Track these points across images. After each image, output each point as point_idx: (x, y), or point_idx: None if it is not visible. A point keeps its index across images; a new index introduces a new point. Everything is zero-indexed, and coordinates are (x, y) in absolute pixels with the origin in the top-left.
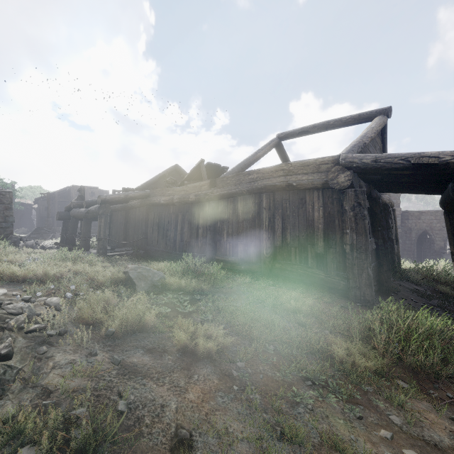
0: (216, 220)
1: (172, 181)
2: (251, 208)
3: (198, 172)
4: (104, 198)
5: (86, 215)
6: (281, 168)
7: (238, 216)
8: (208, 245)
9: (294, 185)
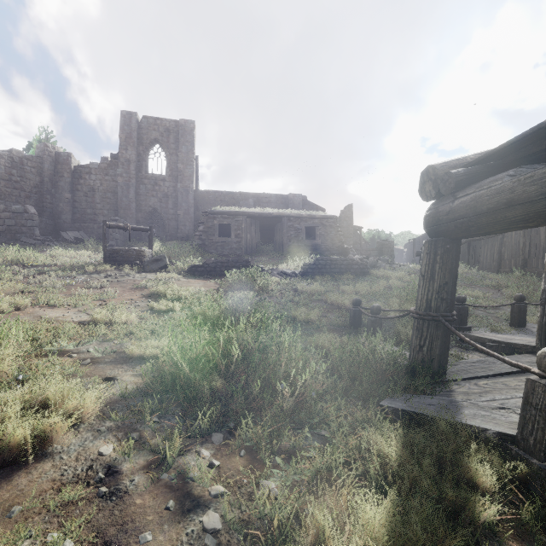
0: (502, 246)
1: None
2: (517, 237)
3: None
4: None
5: None
6: None
7: (512, 242)
8: (496, 262)
9: None
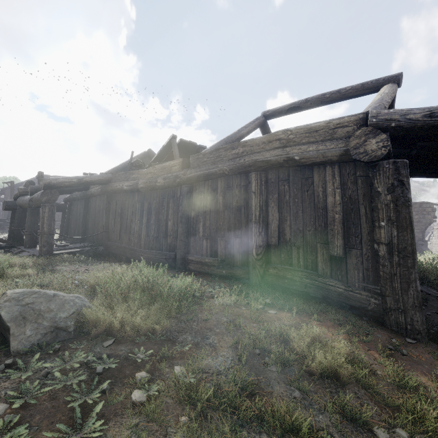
0: (189, 209)
1: (138, 164)
2: (235, 193)
3: (169, 151)
4: (48, 181)
5: (29, 203)
6: (277, 137)
7: (218, 203)
8: (180, 241)
9: (297, 159)
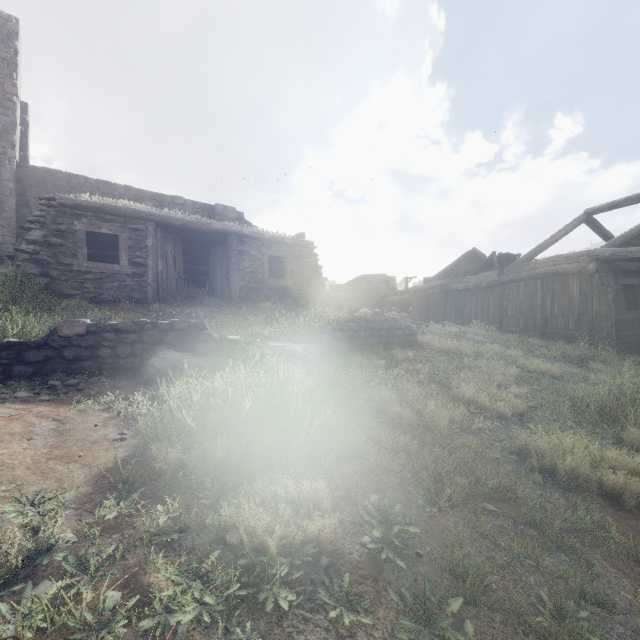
0: (502, 300)
1: (467, 271)
2: (530, 290)
3: (490, 261)
4: (416, 288)
5: (401, 301)
6: (552, 259)
7: (520, 296)
8: (496, 319)
9: (560, 272)
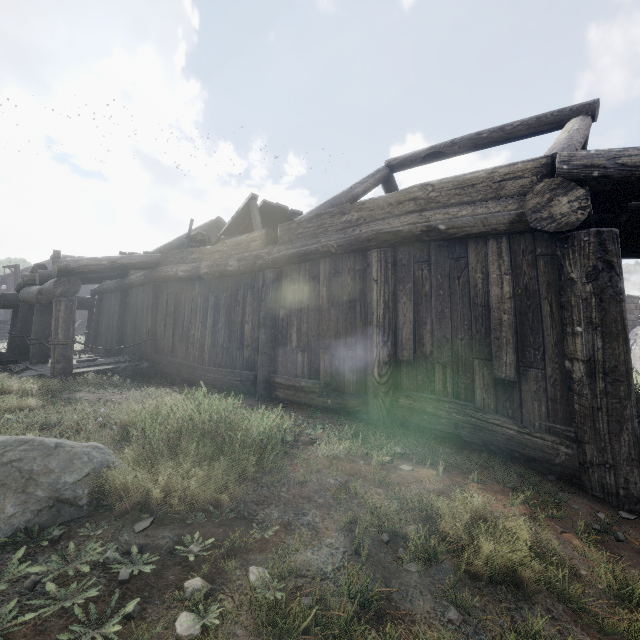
0: (276, 306)
1: (200, 238)
2: (346, 282)
3: (246, 219)
4: (65, 264)
5: (38, 297)
6: (412, 196)
7: (320, 297)
8: (262, 354)
9: (442, 229)
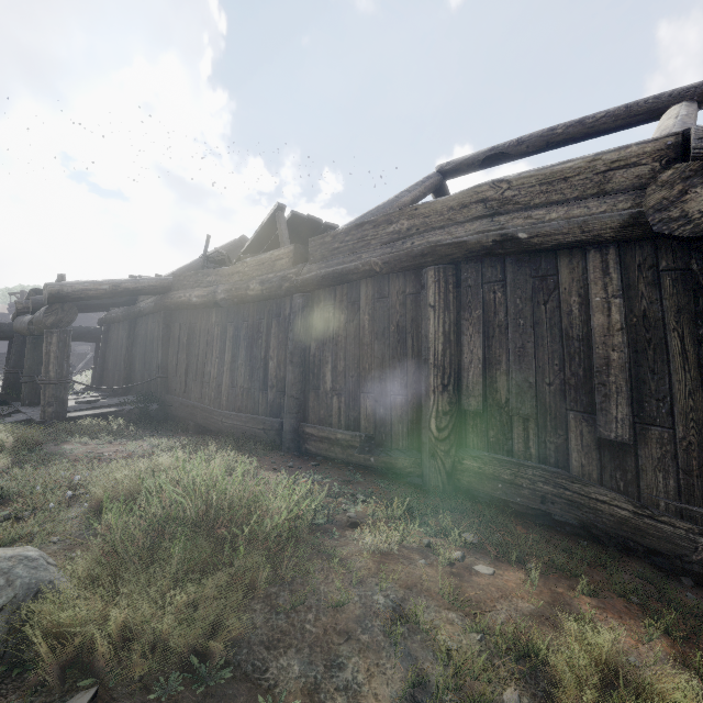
0: (306, 338)
1: (218, 257)
2: (394, 309)
3: (272, 234)
4: (57, 289)
5: (29, 328)
6: (480, 196)
7: (361, 327)
8: (289, 398)
9: (522, 238)
